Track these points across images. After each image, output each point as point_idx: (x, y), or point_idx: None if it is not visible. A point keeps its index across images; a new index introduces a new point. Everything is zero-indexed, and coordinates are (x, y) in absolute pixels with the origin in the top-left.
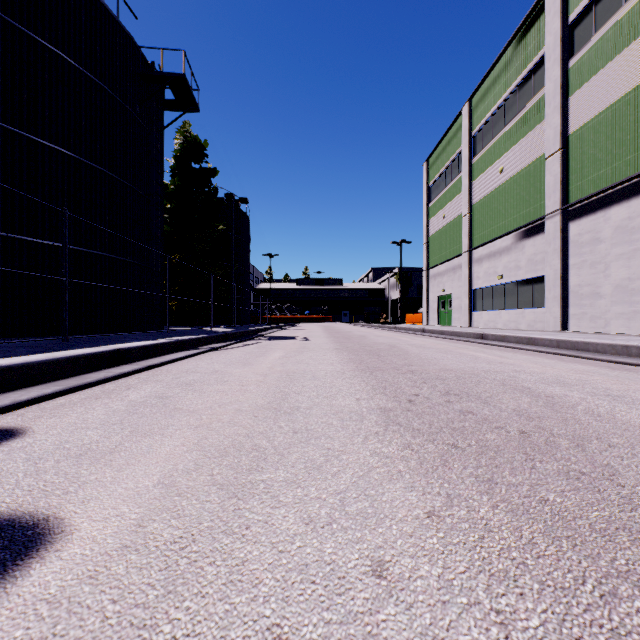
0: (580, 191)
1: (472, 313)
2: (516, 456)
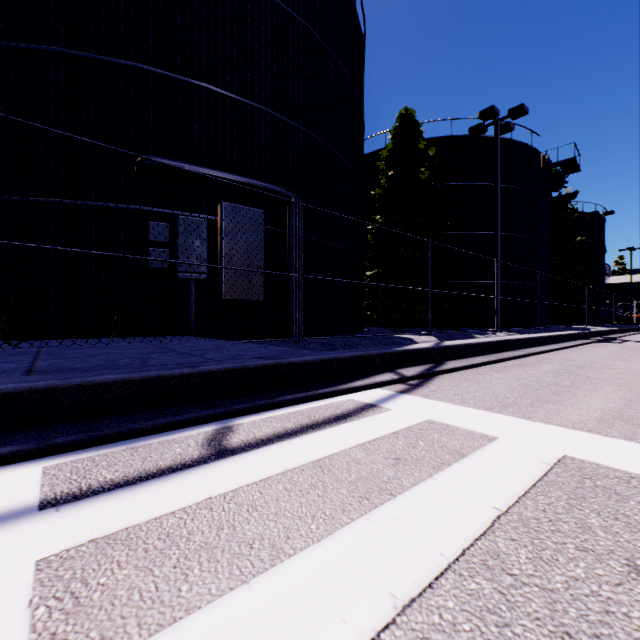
0: None
1: None
2: None
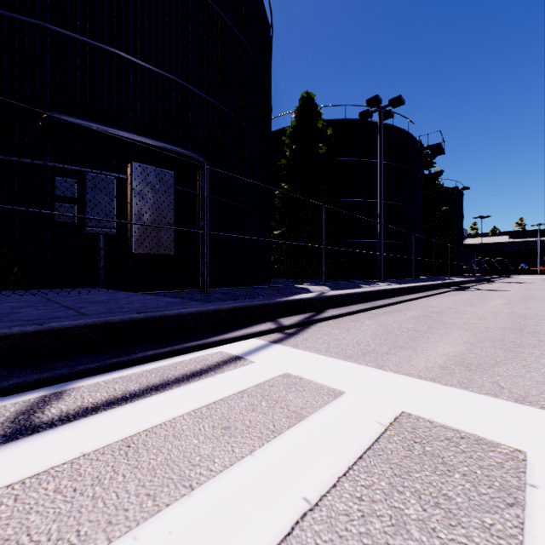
0: None
1: None
2: None
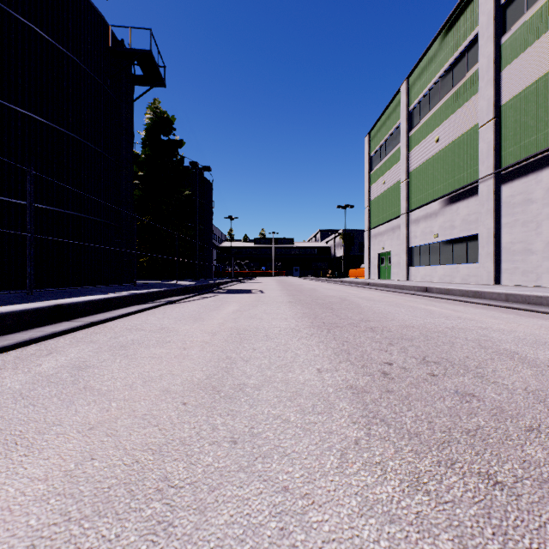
0: (512, 156)
1: (410, 268)
2: None
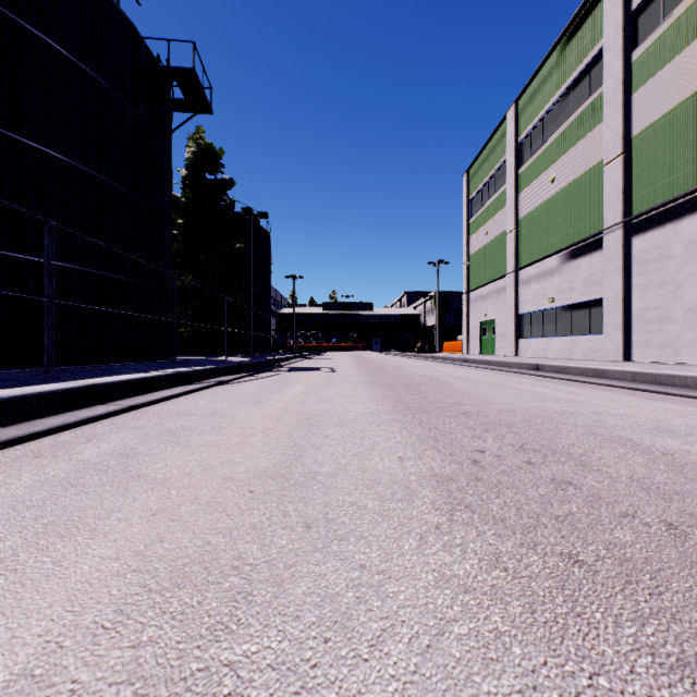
0: (645, 201)
1: (519, 341)
2: (694, 587)
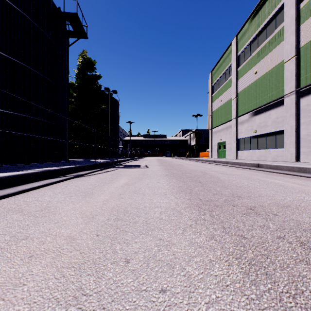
0: (308, 79)
1: (237, 151)
2: None
